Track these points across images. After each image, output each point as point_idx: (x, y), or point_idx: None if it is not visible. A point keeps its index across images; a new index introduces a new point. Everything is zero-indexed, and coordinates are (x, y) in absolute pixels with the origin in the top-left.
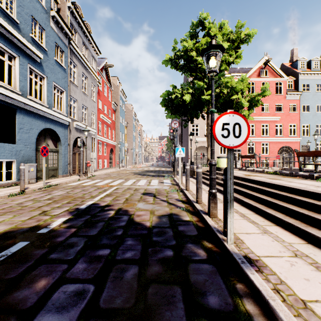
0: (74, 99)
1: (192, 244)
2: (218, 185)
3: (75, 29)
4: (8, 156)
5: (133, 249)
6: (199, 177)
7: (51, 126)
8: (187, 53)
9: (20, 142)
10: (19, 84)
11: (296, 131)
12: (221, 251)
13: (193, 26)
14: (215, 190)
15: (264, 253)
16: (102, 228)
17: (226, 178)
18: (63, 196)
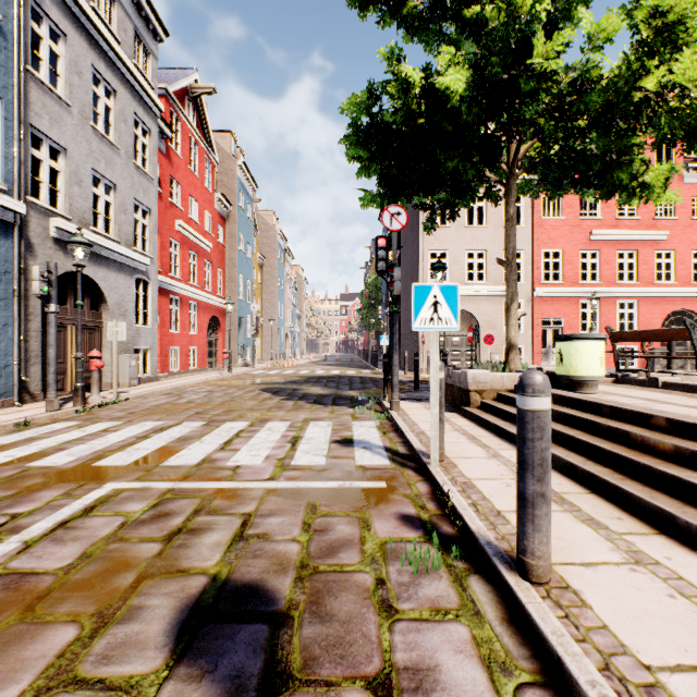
0: (56, 145)
1: None
2: None
3: None
4: None
5: None
6: None
7: None
8: None
9: None
10: None
11: None
12: None
13: None
14: None
15: None
16: None
17: None
18: None
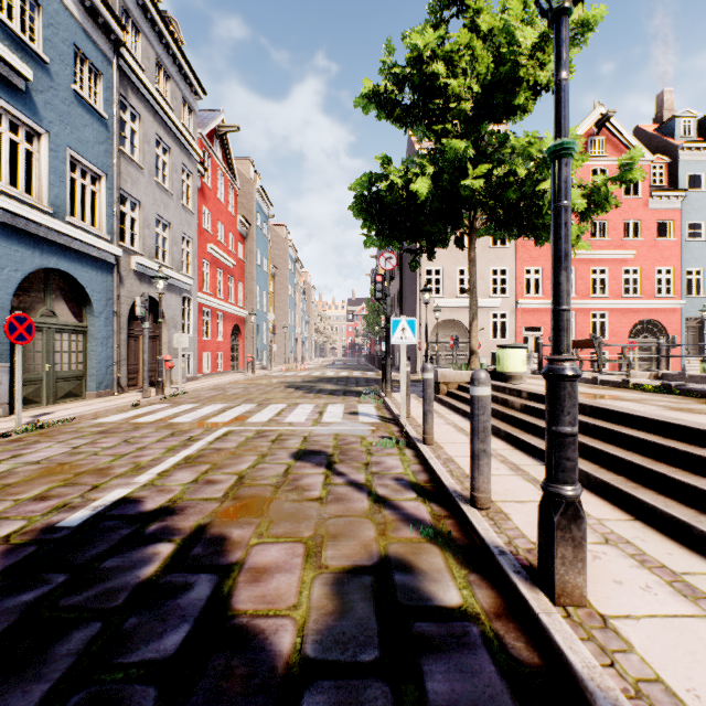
0: (134, 200)
1: None
2: (517, 426)
3: (135, 23)
4: None
5: None
6: (483, 415)
7: (63, 264)
8: (422, 68)
9: None
10: None
11: (672, 283)
12: None
13: (435, 4)
14: (577, 485)
15: None
16: (58, 687)
17: None
18: (50, 465)
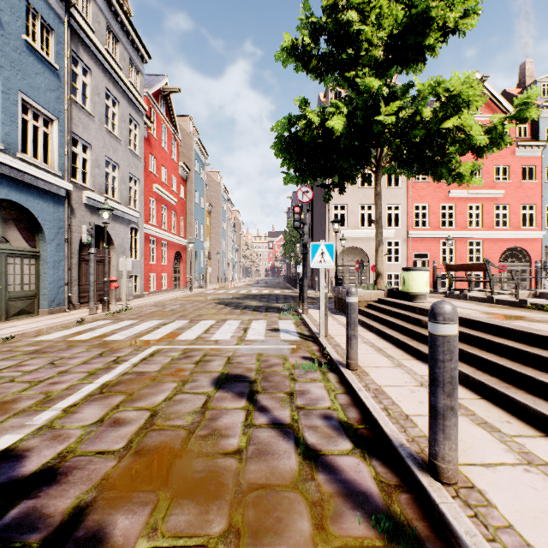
0: (86, 143)
1: None
2: None
3: None
4: None
5: None
6: (450, 361)
7: (14, 196)
8: (337, 17)
9: None
10: None
11: (534, 217)
12: None
13: None
14: None
15: None
16: None
17: None
18: None
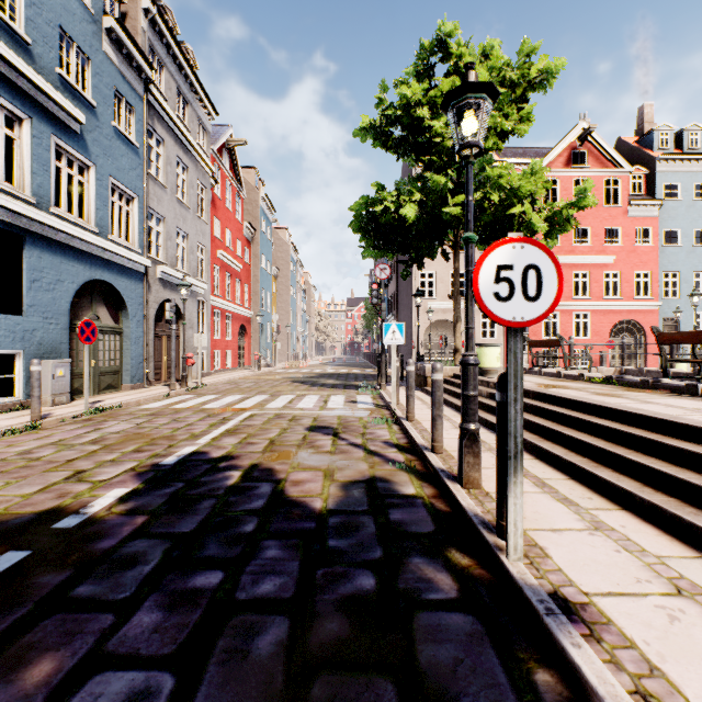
0: (159, 216)
1: (422, 556)
2: (481, 408)
3: (160, 59)
4: (6, 342)
5: (280, 571)
6: (438, 392)
7: (106, 276)
8: (410, 112)
9: (33, 312)
10: (32, 179)
11: (650, 286)
12: (494, 576)
13: (423, 53)
14: (477, 424)
15: (599, 585)
16: (208, 516)
17: (506, 400)
18: (128, 434)
